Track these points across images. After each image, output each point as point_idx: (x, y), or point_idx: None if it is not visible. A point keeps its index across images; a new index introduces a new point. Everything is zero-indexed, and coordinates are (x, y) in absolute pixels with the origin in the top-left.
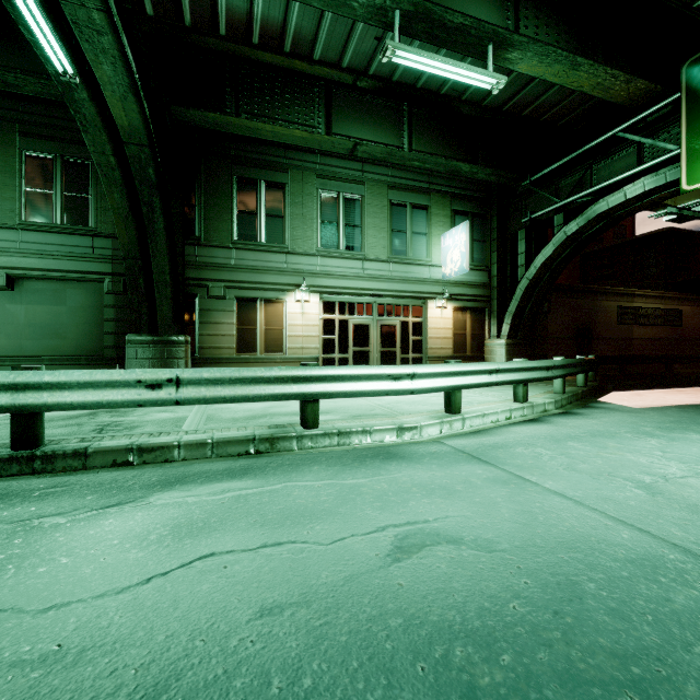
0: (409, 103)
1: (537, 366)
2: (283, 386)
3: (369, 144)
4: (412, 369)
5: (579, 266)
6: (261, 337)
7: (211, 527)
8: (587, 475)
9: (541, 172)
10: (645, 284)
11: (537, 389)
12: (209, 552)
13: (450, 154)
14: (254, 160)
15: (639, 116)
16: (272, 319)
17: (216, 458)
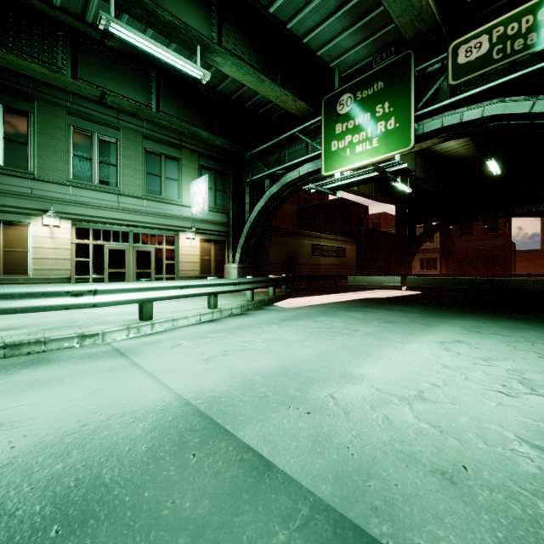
0: (157, 72)
1: (225, 283)
2: None
3: (116, 97)
4: (95, 286)
5: (297, 216)
6: None
7: None
8: (189, 356)
9: (257, 148)
10: (331, 231)
11: (240, 299)
12: None
13: (192, 121)
14: None
15: (305, 124)
16: (14, 242)
17: None
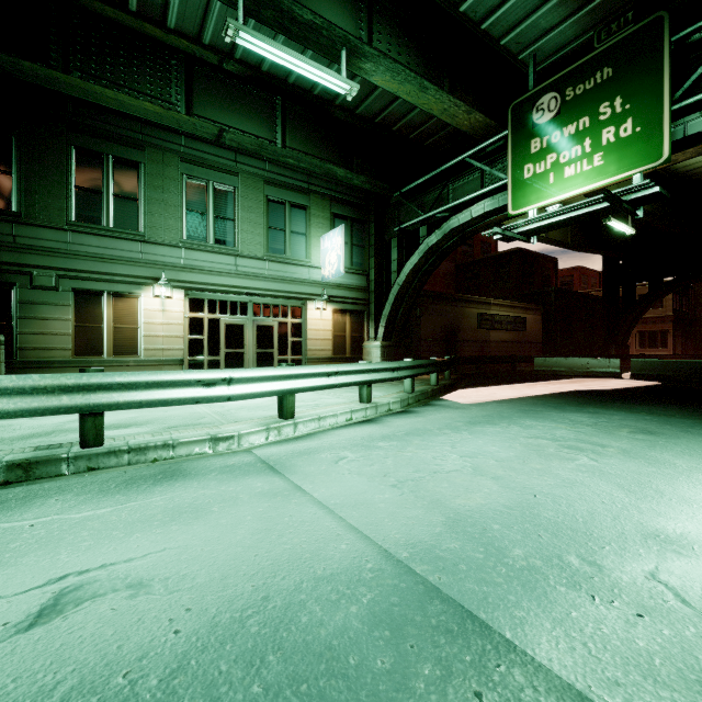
0: (283, 97)
1: (381, 368)
2: (48, 398)
3: (236, 133)
4: (229, 373)
5: (454, 276)
6: (109, 337)
7: None
8: (366, 478)
9: (409, 185)
10: (502, 295)
11: (394, 389)
12: None
13: (325, 157)
14: (98, 129)
15: (480, 145)
16: (124, 317)
17: None
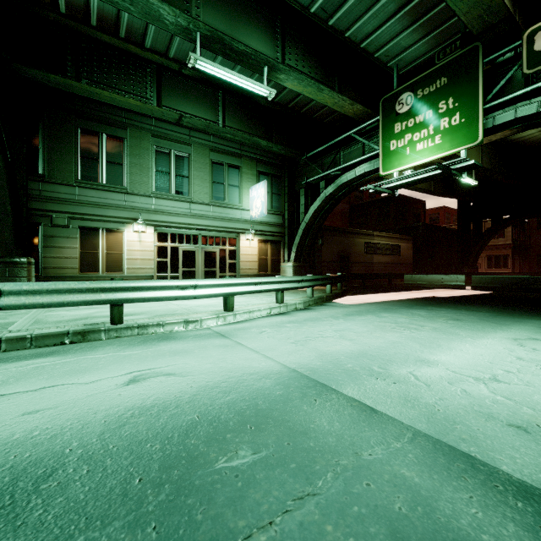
0: (223, 91)
1: (290, 280)
2: (94, 295)
3: (191, 118)
4: (195, 282)
5: (348, 214)
6: (103, 259)
7: (8, 383)
8: (277, 339)
9: (313, 152)
10: (384, 228)
11: (300, 295)
12: (0, 395)
13: (253, 132)
14: (96, 116)
15: (361, 126)
16: (113, 245)
17: (34, 348)
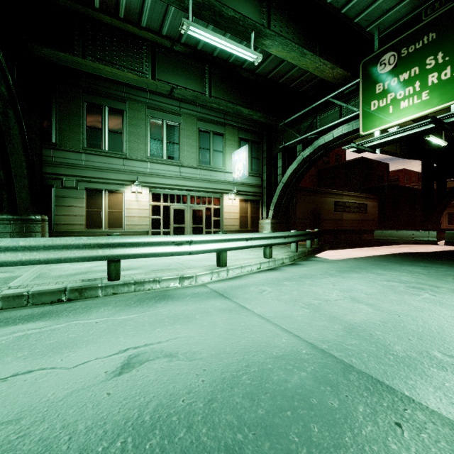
0: (209, 65)
1: (278, 236)
2: (91, 251)
3: (181, 89)
4: (190, 237)
5: (316, 177)
6: (106, 217)
7: None
8: (284, 302)
9: (290, 118)
10: (350, 189)
11: (283, 250)
12: None
13: (236, 101)
14: (100, 91)
15: (340, 90)
16: (114, 205)
17: (30, 306)
